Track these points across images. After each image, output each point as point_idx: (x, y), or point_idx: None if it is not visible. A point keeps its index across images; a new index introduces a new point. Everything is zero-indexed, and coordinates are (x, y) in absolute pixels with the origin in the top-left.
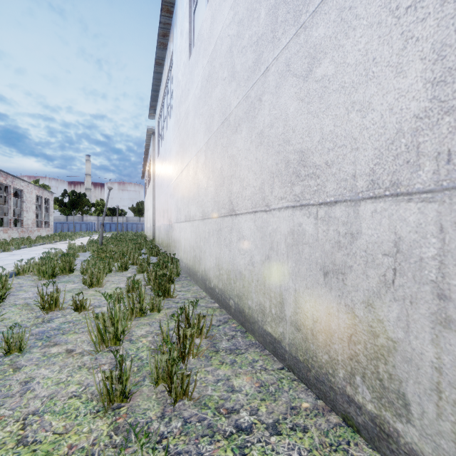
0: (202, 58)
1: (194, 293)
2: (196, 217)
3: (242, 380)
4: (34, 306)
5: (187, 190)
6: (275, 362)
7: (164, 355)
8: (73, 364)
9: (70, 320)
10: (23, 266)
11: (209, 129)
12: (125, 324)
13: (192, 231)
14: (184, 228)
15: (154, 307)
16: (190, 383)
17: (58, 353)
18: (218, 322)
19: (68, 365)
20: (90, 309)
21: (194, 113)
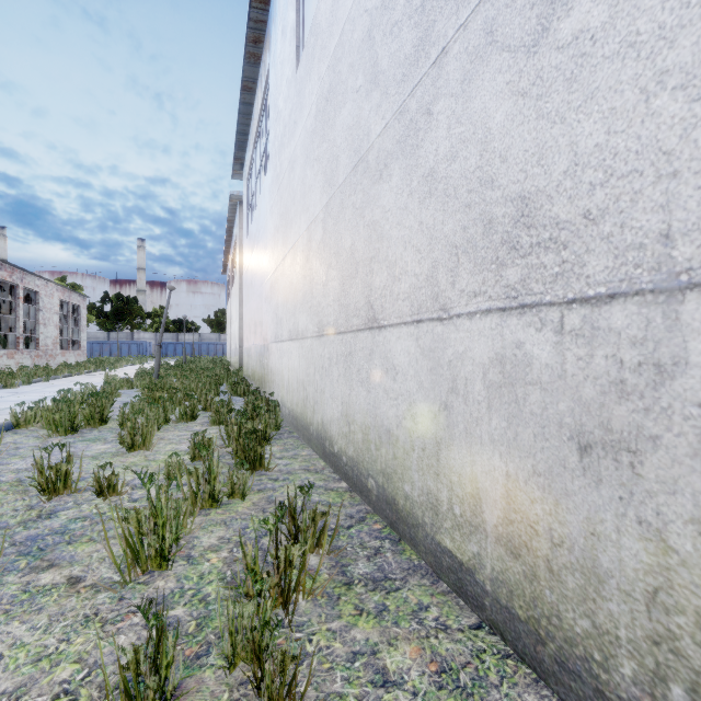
0: (318, 64)
1: (305, 461)
2: (307, 333)
3: (402, 654)
4: (30, 486)
5: (293, 288)
6: (462, 610)
7: (247, 605)
8: (76, 611)
9: (86, 515)
10: (25, 414)
11: (330, 182)
12: (180, 527)
13: (300, 356)
14: (287, 351)
15: (235, 490)
16: (299, 662)
17: (51, 586)
18: (348, 519)
19: (66, 615)
20: (124, 492)
21: (304, 159)
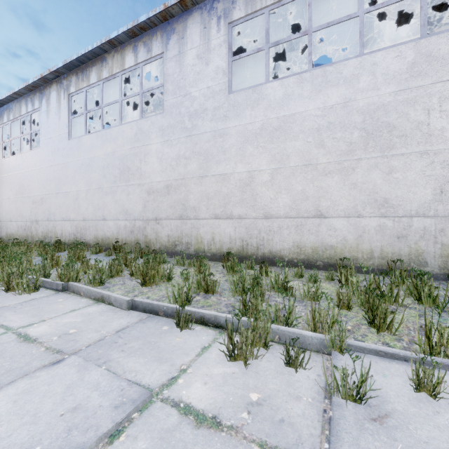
0: (0, 172)
1: None
2: None
3: None
4: None
5: None
6: None
7: None
8: None
9: None
10: None
11: (3, 196)
12: None
13: None
14: None
15: None
16: None
17: None
18: None
19: None
20: None
21: None
